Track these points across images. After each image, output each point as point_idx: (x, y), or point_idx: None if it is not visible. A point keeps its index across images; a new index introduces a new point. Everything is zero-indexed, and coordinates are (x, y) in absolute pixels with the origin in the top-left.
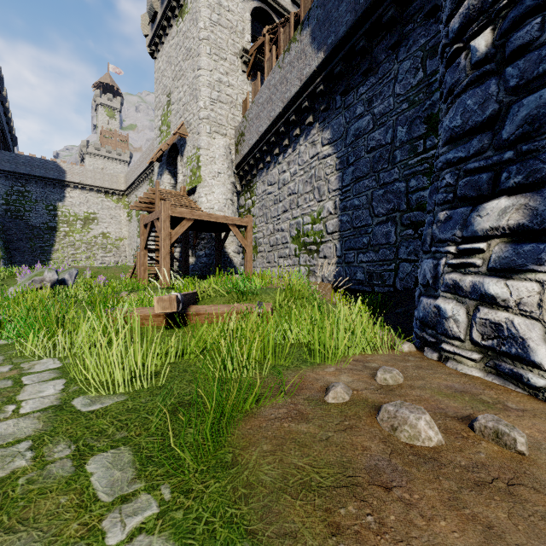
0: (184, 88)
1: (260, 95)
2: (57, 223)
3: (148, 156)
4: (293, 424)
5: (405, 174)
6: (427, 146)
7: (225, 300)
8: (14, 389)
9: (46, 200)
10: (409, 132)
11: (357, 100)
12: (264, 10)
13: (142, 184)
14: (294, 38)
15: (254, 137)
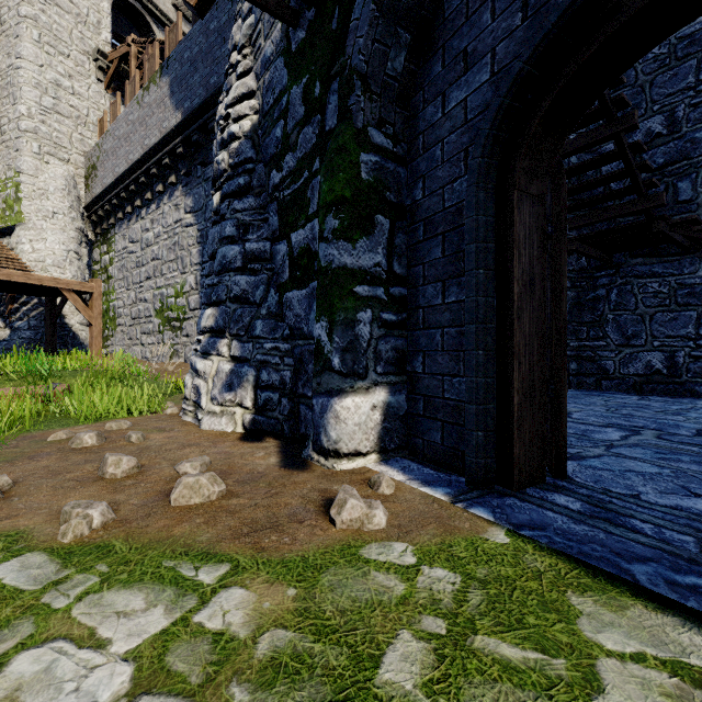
0: None
1: (117, 126)
2: None
3: None
4: (3, 450)
5: None
6: None
7: (15, 384)
8: None
9: None
10: None
11: None
12: (135, 7)
13: None
14: (154, 80)
15: (110, 177)
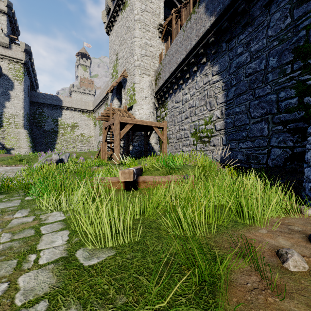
0: (126, 49)
1: (171, 49)
2: (58, 129)
3: (105, 90)
4: (277, 299)
5: (276, 89)
6: (294, 68)
7: (160, 173)
8: (35, 238)
9: (53, 117)
10: (279, 60)
11: (237, 44)
12: (171, 0)
13: (102, 106)
14: (194, 11)
15: (167, 75)
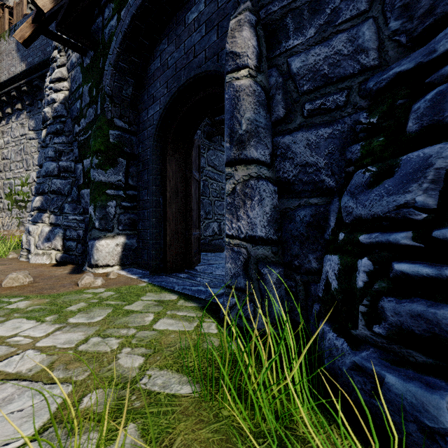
0: None
1: None
2: None
3: None
4: None
5: None
6: None
7: None
8: None
9: None
10: None
11: None
12: None
13: None
14: (4, 36)
15: None
